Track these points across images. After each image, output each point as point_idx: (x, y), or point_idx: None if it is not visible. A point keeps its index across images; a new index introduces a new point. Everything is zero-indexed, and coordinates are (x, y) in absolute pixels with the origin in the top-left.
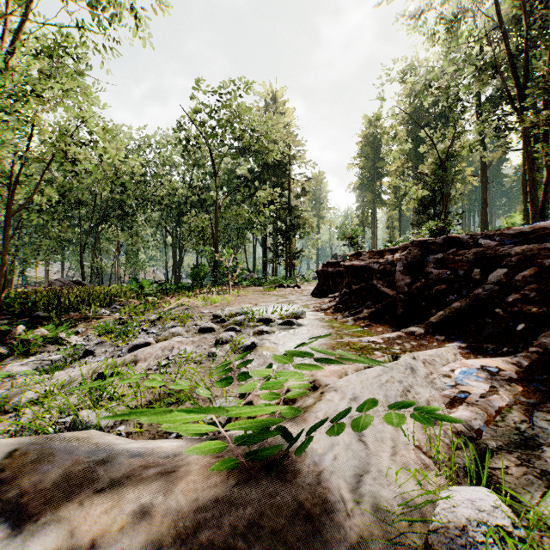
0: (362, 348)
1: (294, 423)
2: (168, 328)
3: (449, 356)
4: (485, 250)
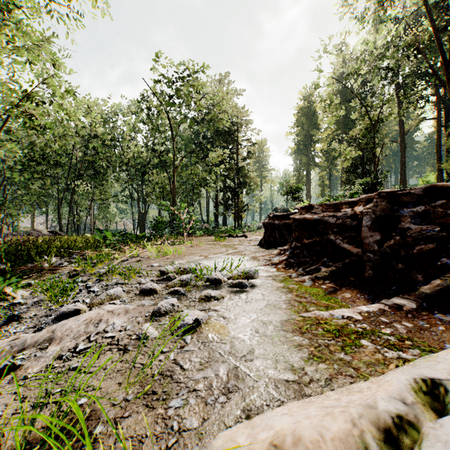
0: (339, 331)
1: None
2: (111, 286)
3: None
4: None
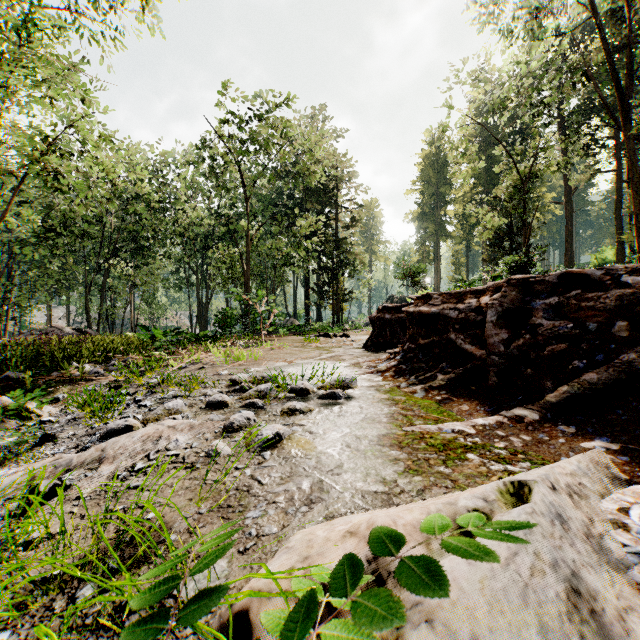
0: (445, 445)
1: None
2: (168, 399)
3: (599, 471)
4: (636, 292)
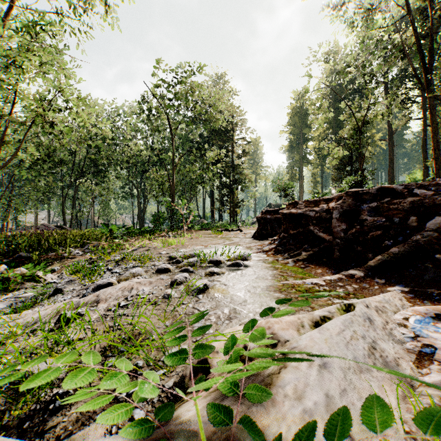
0: (307, 291)
1: (261, 407)
2: (130, 268)
3: (396, 301)
4: (421, 199)
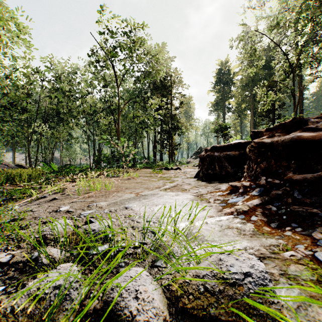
0: None
1: None
2: None
3: None
4: None
